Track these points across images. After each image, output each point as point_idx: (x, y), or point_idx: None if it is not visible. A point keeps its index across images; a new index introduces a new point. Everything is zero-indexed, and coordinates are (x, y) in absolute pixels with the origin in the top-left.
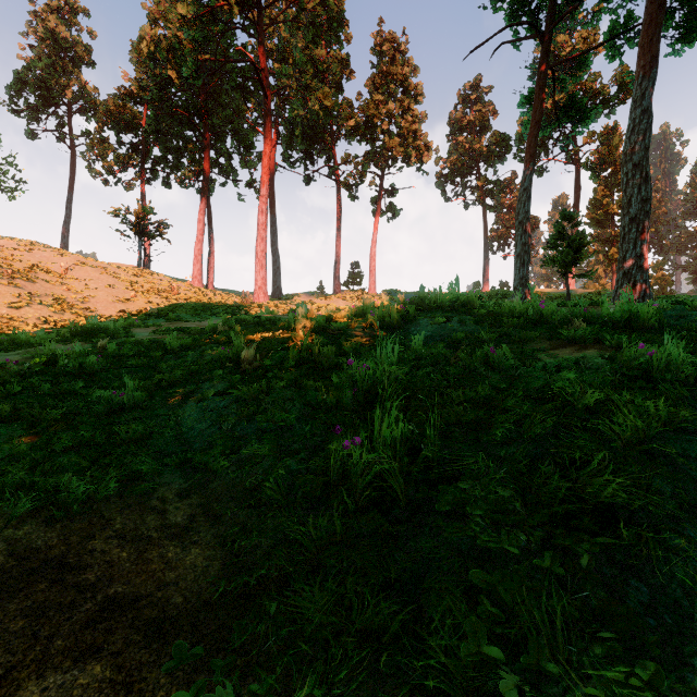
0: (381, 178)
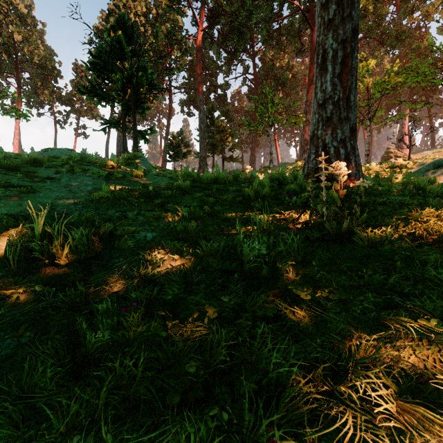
0: (78, 121)
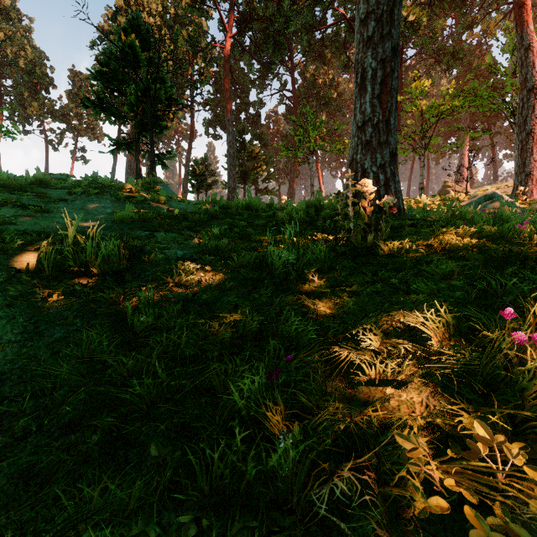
0: (76, 142)
